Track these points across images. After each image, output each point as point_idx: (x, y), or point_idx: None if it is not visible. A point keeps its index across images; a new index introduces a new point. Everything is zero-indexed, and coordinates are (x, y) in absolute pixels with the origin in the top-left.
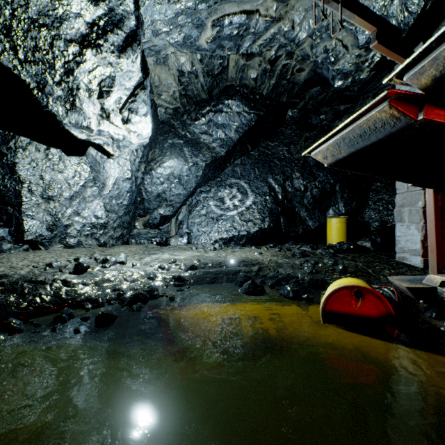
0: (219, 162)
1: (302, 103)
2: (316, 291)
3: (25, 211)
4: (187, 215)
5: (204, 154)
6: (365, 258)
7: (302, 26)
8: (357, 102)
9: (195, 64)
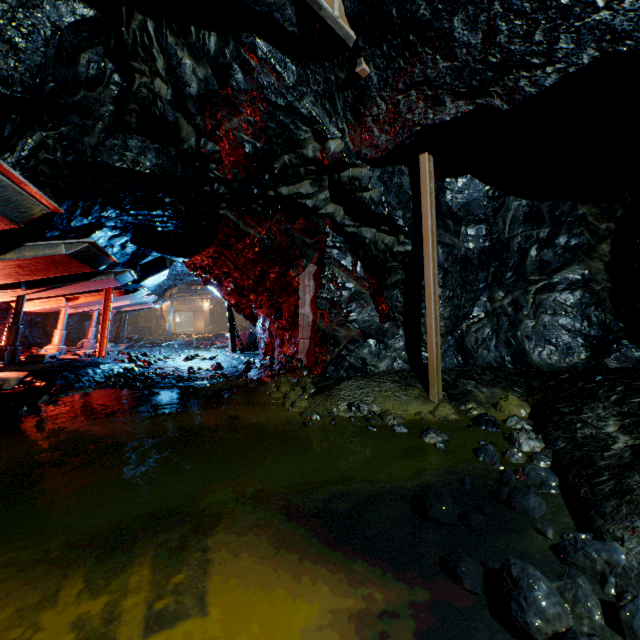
0: None
1: None
2: None
3: None
4: None
5: None
6: None
7: None
8: None
9: None
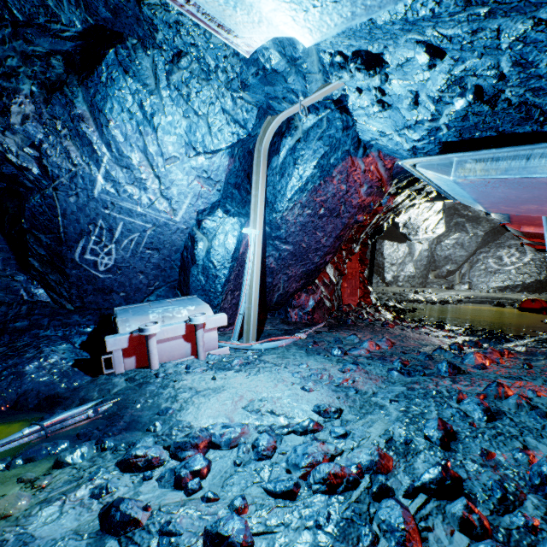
0: (497, 229)
1: None
2: None
3: (385, 270)
4: (468, 269)
5: (483, 225)
6: None
7: None
8: None
9: None
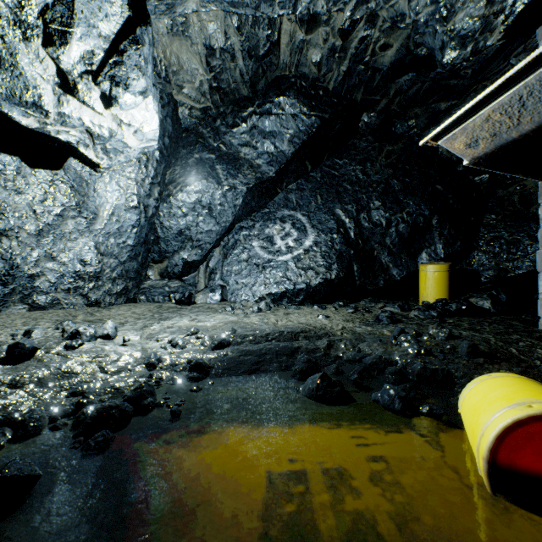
0: (266, 186)
1: (384, 102)
2: (435, 392)
3: None
4: (221, 260)
5: (245, 174)
6: (490, 325)
7: None
8: (466, 97)
9: (229, 35)
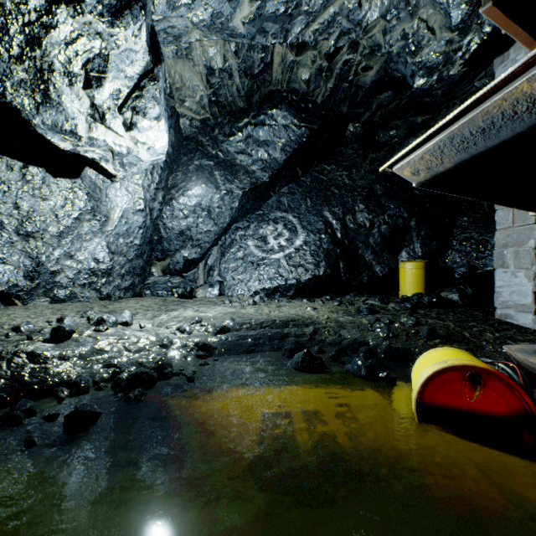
0: (260, 190)
1: (368, 115)
2: (396, 365)
3: None
4: (219, 258)
5: (241, 179)
6: (454, 315)
7: (373, 3)
8: (439, 112)
9: (228, 58)
